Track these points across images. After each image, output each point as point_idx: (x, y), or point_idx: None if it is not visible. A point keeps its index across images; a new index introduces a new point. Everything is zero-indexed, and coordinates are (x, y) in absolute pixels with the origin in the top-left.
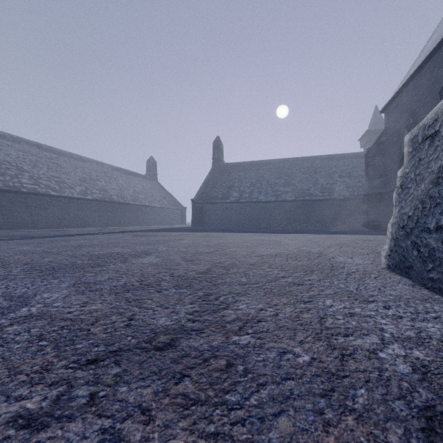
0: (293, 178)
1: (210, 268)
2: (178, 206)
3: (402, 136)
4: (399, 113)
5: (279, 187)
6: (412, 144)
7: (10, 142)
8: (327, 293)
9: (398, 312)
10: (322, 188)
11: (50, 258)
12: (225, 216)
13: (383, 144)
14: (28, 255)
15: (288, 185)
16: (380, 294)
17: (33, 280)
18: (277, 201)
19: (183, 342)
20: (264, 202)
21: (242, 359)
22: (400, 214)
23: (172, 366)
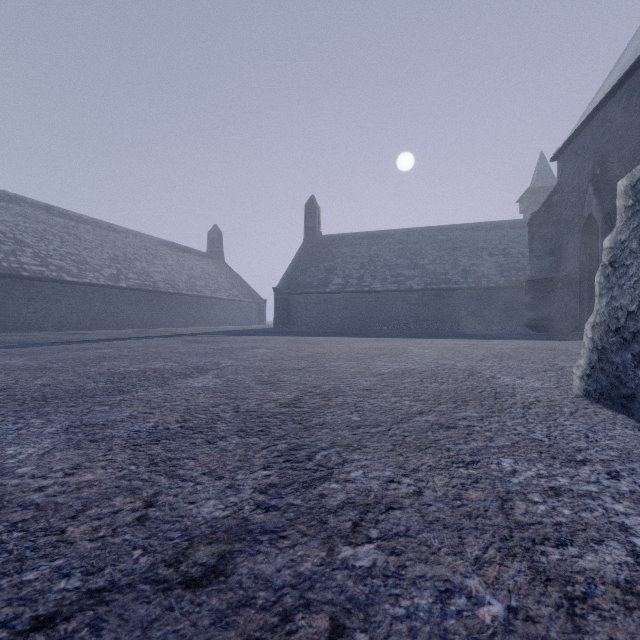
0: (422, 256)
1: (299, 396)
2: (255, 298)
3: (584, 194)
4: (579, 161)
5: (401, 270)
6: (634, 193)
7: (5, 203)
8: (500, 445)
9: (638, 486)
10: (465, 272)
11: (45, 379)
12: (324, 312)
13: (556, 206)
14: (14, 373)
15: (415, 268)
16: (591, 446)
17: (1, 420)
18: (399, 290)
19: (243, 563)
20: (380, 292)
21: (363, 613)
22: (610, 310)
23: (213, 636)
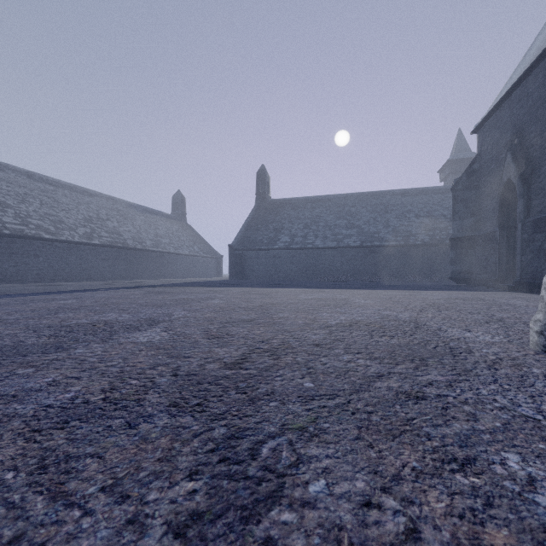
0: (357, 218)
1: (246, 353)
2: (213, 254)
3: (503, 161)
4: (498, 133)
5: (340, 229)
6: None
7: None
8: (489, 428)
9: None
10: (395, 231)
11: None
12: (273, 266)
13: (476, 173)
14: None
15: (351, 227)
16: None
17: None
18: (338, 247)
19: None
20: (322, 248)
21: None
22: None
23: None
